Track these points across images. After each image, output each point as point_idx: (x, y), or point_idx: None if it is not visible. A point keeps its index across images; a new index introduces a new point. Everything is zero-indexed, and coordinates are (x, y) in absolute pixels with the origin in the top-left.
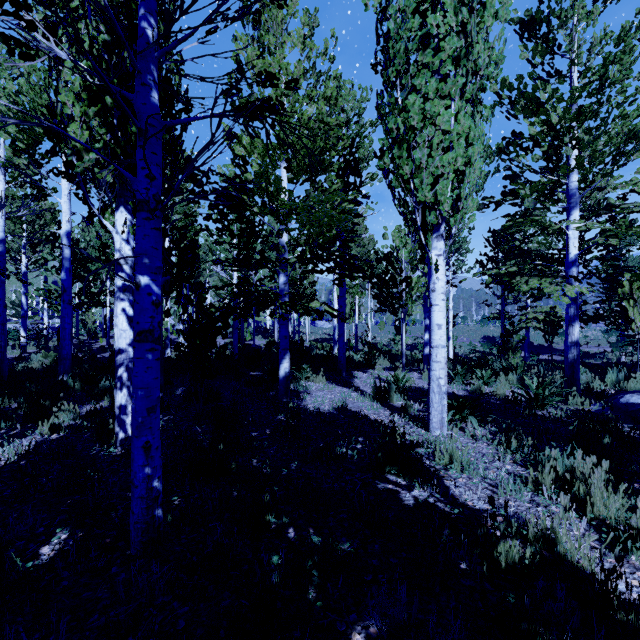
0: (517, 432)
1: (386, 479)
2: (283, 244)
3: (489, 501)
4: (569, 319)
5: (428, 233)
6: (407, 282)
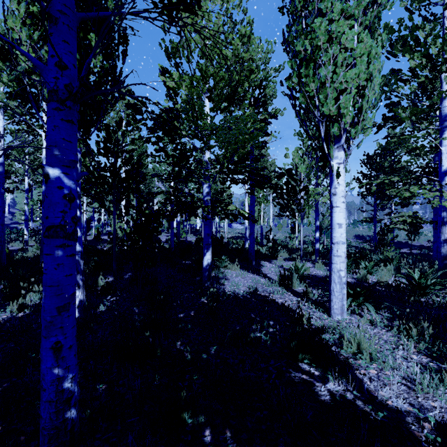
0: (415, 321)
1: (299, 368)
2: (206, 161)
3: (438, 426)
4: (442, 220)
5: (330, 144)
6: (305, 191)
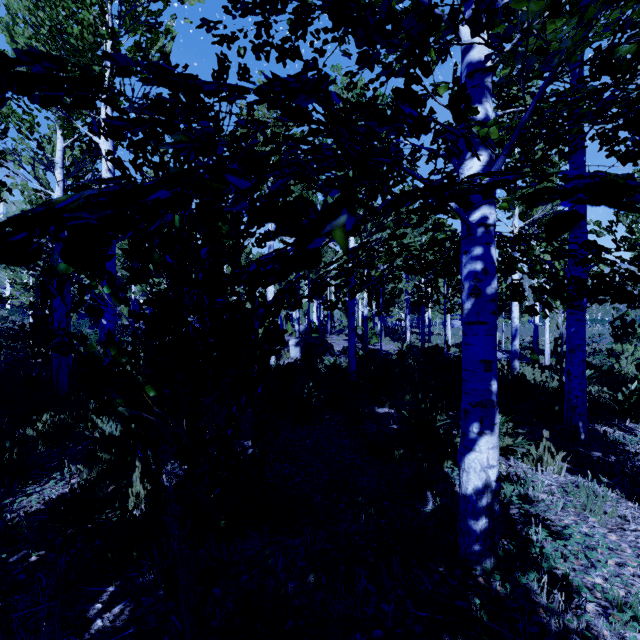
0: None
1: None
2: (477, 62)
3: None
4: None
5: None
6: None
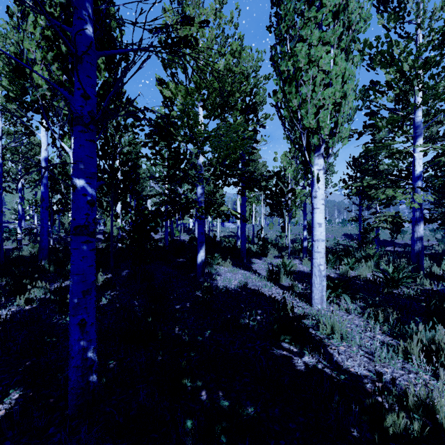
0: (383, 308)
1: (281, 346)
2: (200, 164)
3: (377, 375)
4: (415, 220)
5: (311, 152)
6: (292, 192)
